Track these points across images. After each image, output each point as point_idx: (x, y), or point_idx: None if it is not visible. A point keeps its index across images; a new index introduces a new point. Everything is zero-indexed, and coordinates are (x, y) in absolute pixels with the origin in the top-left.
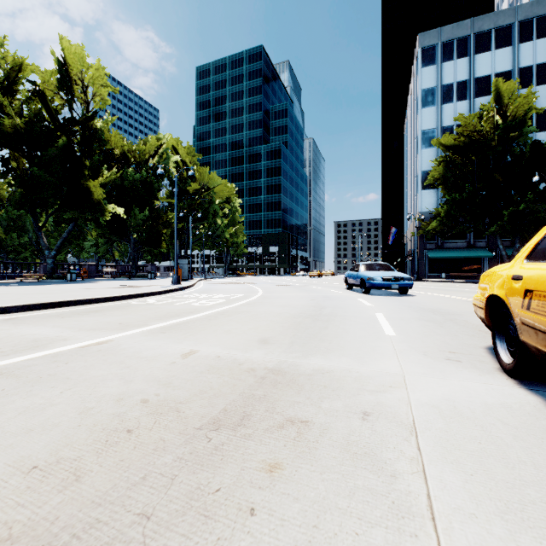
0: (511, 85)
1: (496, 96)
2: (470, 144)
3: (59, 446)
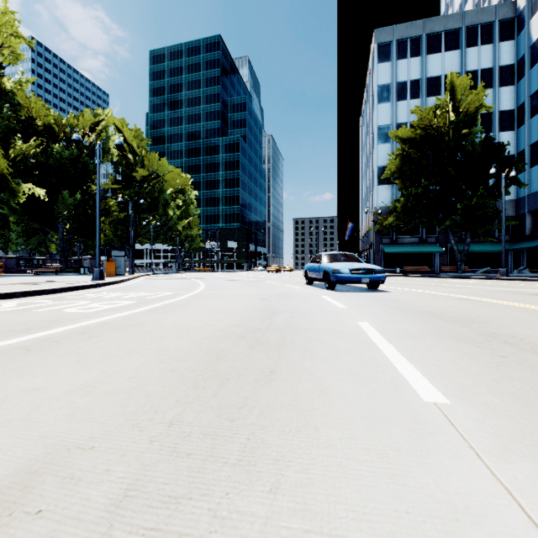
0: (464, 81)
1: (451, 91)
2: (426, 138)
3: None
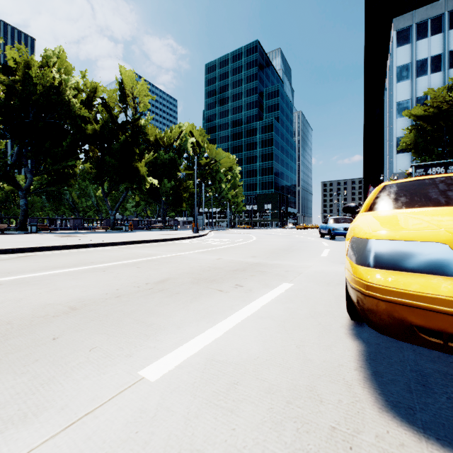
0: None
1: None
2: (439, 113)
3: (190, 271)
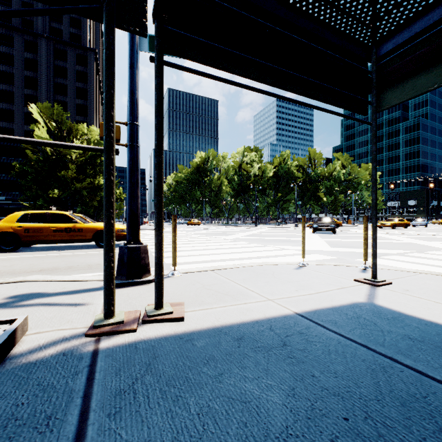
0: None
1: None
2: None
3: None
